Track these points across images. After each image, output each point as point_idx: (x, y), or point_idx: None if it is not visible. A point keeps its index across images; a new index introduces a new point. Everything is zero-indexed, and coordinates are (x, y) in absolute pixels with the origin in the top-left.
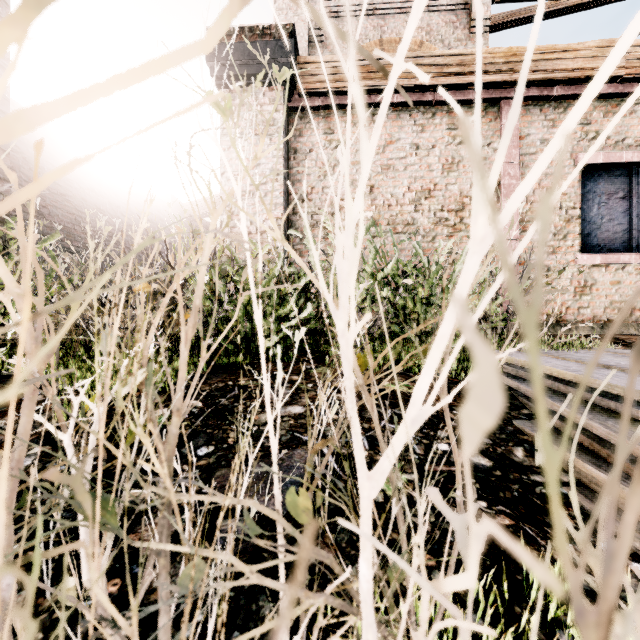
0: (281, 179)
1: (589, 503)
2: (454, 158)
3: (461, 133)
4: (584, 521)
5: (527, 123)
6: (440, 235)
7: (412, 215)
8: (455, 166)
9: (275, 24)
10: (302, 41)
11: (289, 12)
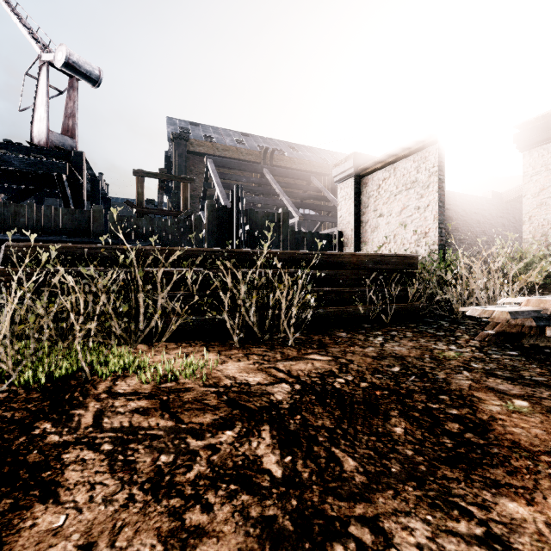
0: None
1: None
2: None
3: None
4: None
5: None
6: None
7: None
8: None
9: None
10: None
11: None
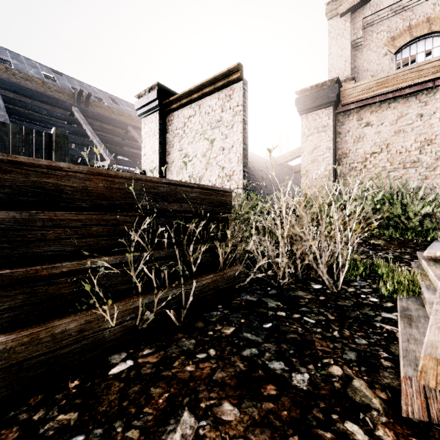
0: (331, 151)
1: (413, 263)
2: None
3: None
4: (408, 265)
5: None
6: (439, 166)
7: (417, 156)
8: None
9: (328, 80)
10: (347, 51)
11: (338, 38)
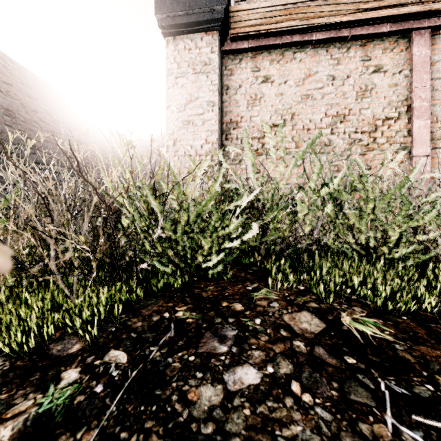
0: (216, 109)
1: None
2: (367, 86)
3: (374, 63)
4: None
5: (437, 50)
6: (354, 154)
7: (328, 137)
8: (368, 93)
9: None
10: None
11: None
